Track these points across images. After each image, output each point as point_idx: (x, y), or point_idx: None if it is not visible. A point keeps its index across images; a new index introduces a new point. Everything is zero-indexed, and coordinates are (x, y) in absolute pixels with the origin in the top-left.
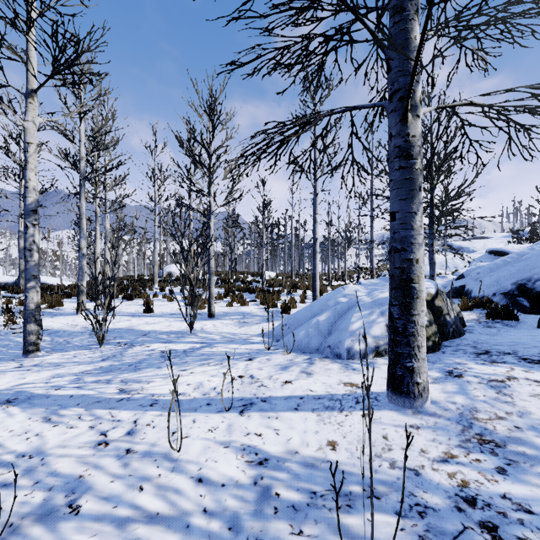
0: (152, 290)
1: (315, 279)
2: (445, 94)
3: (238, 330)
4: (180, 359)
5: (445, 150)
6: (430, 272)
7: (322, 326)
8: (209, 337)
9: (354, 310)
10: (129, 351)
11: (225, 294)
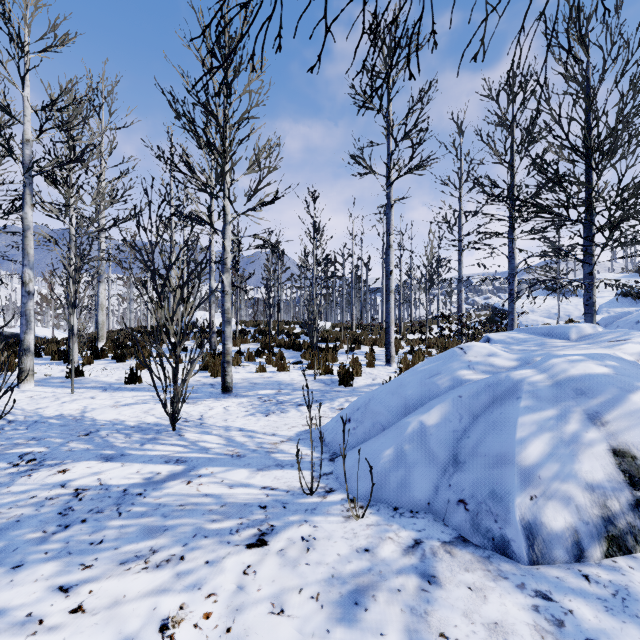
0: (162, 346)
1: (388, 331)
2: (618, 17)
3: (262, 421)
4: (96, 525)
5: (635, 100)
6: (587, 320)
7: (434, 438)
8: (200, 444)
9: (515, 405)
10: (14, 485)
11: (259, 352)
